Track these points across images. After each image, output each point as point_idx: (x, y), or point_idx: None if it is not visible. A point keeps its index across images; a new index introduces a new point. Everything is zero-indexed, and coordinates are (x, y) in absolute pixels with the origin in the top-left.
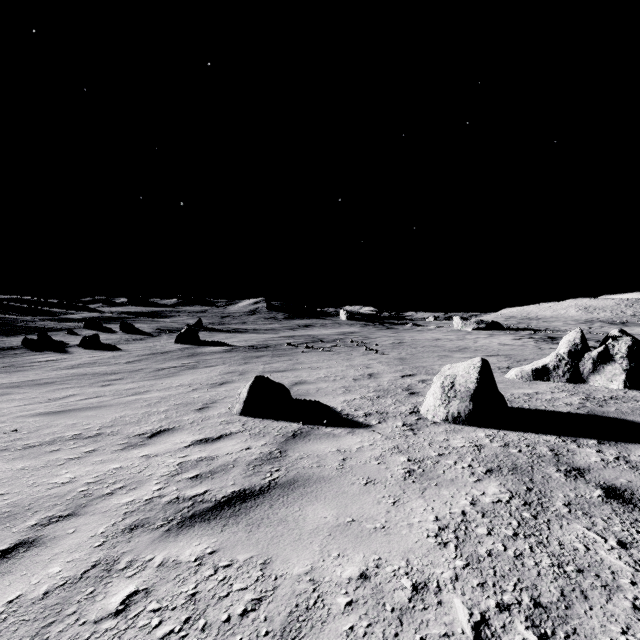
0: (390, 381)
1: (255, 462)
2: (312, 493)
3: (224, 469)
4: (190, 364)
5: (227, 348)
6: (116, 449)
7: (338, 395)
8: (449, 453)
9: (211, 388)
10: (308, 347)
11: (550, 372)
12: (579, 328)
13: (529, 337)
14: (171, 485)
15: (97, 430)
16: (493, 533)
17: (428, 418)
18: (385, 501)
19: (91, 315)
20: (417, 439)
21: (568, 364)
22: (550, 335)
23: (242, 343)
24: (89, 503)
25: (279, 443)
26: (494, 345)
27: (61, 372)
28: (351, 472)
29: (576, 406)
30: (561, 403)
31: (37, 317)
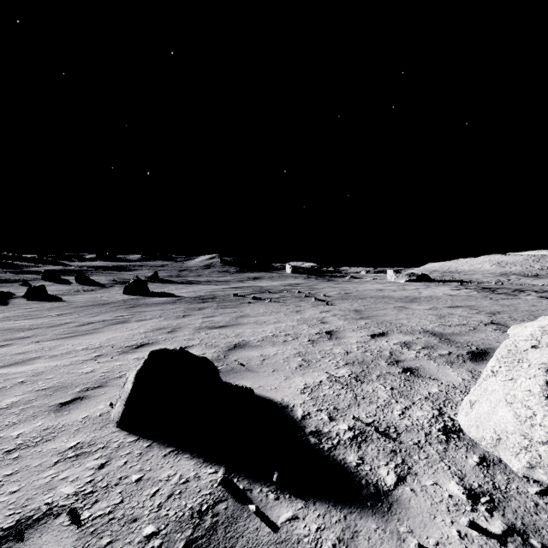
0: (360, 344)
1: None
2: None
3: None
4: (123, 317)
5: (172, 299)
6: None
7: (293, 372)
8: None
9: (120, 354)
10: (255, 298)
11: None
12: None
13: (465, 288)
14: None
15: None
16: None
17: (507, 462)
18: None
19: (54, 268)
20: None
21: None
22: (481, 286)
23: (190, 294)
24: None
25: None
26: (441, 295)
27: None
28: None
29: None
30: None
31: None
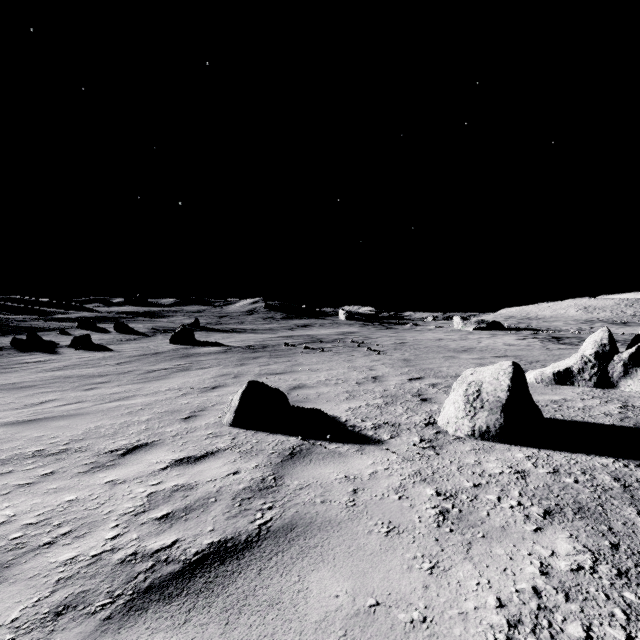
0: (397, 385)
1: (243, 494)
2: (316, 548)
3: (203, 504)
4: (183, 366)
5: (223, 348)
6: (79, 471)
7: (341, 401)
8: (487, 483)
9: (202, 393)
10: (307, 347)
11: (574, 376)
12: (606, 327)
13: (533, 337)
14: (131, 530)
15: (64, 445)
16: (594, 636)
17: (449, 432)
18: (418, 566)
19: (86, 315)
20: (442, 461)
21: (595, 367)
22: (553, 335)
23: (239, 343)
24: (16, 561)
25: (274, 465)
26: (499, 345)
27: (46, 374)
28: (366, 512)
29: (618, 417)
30: (598, 413)
31: (30, 317)
